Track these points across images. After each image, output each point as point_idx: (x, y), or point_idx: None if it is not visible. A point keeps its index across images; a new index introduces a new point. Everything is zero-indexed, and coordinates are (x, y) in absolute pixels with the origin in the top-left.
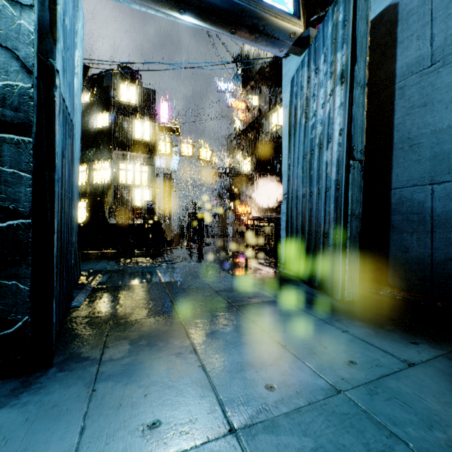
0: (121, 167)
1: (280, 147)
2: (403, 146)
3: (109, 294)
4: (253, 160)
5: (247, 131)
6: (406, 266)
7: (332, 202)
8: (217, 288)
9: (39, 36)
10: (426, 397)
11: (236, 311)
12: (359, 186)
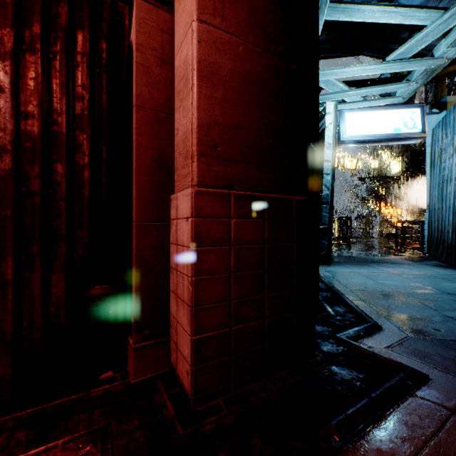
0: None
1: None
2: None
3: None
4: (404, 160)
5: None
6: None
7: (451, 214)
8: (377, 259)
9: (331, 180)
10: None
11: (389, 264)
12: None
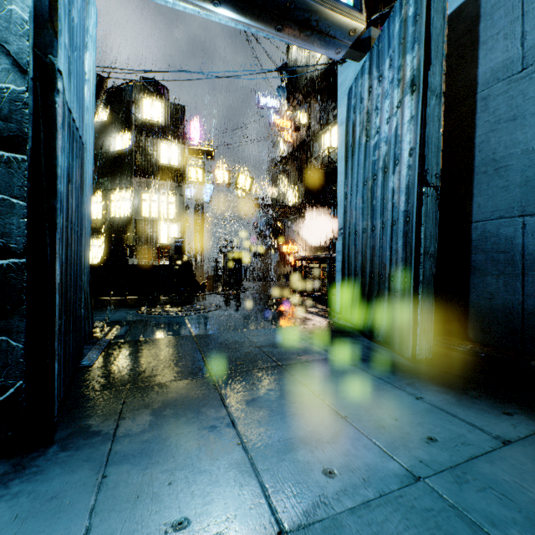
0: (144, 198)
1: (333, 174)
2: (487, 170)
3: (128, 351)
4: (301, 189)
5: (294, 155)
6: (490, 316)
7: (400, 238)
8: (260, 343)
9: (36, 26)
10: (530, 486)
11: (283, 372)
12: (434, 218)
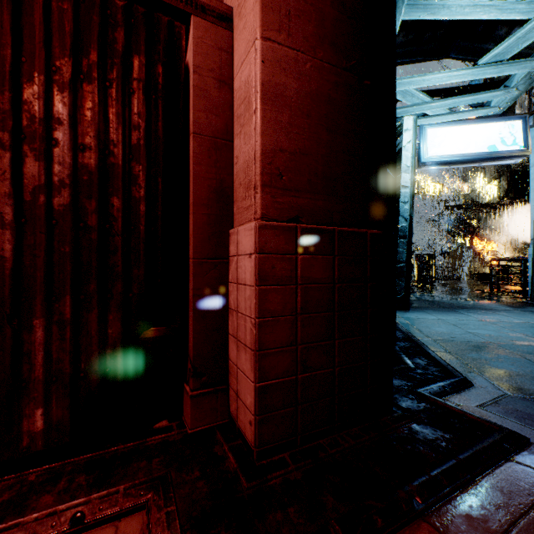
0: None
1: None
2: None
3: None
4: (502, 183)
5: None
6: None
7: None
8: (466, 304)
9: (409, 209)
10: None
11: (482, 310)
12: None
